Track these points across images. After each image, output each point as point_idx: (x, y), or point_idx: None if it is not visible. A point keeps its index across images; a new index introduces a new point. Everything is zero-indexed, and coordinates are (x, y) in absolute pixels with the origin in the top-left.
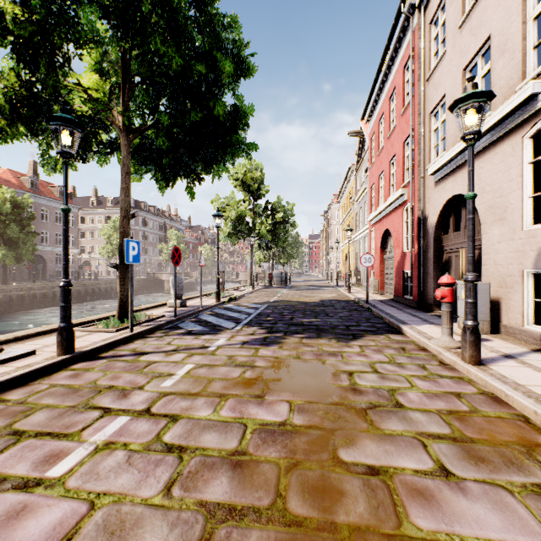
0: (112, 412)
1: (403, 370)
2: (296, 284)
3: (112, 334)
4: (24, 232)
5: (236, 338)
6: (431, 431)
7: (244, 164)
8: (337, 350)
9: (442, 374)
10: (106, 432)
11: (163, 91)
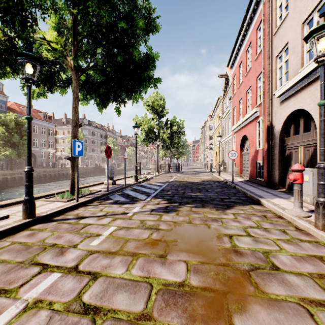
0: (49, 269)
1: (270, 234)
2: (185, 170)
3: (64, 203)
4: (22, 139)
5: (146, 207)
6: (311, 297)
7: (153, 96)
8: (217, 217)
9: (301, 239)
10: (39, 289)
11: (99, 43)
